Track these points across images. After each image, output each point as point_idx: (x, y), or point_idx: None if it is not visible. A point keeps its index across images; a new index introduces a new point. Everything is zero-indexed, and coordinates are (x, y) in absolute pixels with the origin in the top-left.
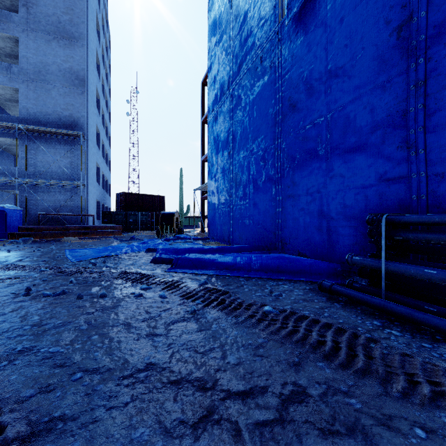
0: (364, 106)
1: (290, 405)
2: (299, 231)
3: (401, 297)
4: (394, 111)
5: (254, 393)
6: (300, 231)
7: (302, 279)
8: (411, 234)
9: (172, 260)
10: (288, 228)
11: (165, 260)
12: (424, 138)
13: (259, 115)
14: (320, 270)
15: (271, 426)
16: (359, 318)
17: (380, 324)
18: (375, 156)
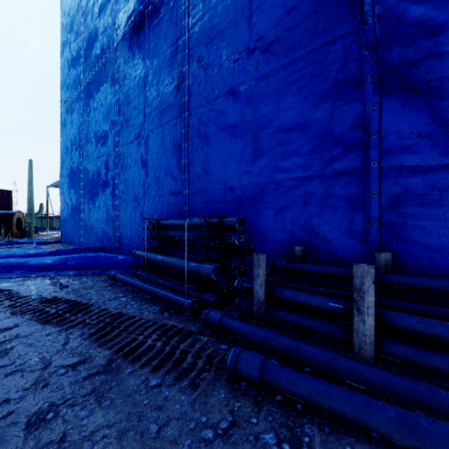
0: (164, 136)
1: None
2: (130, 232)
3: (153, 276)
4: (176, 144)
5: None
6: (130, 232)
7: (107, 273)
8: (168, 233)
9: None
10: (123, 229)
11: None
12: (188, 167)
13: (103, 120)
14: (127, 263)
15: None
16: (112, 294)
17: (122, 295)
18: (169, 175)
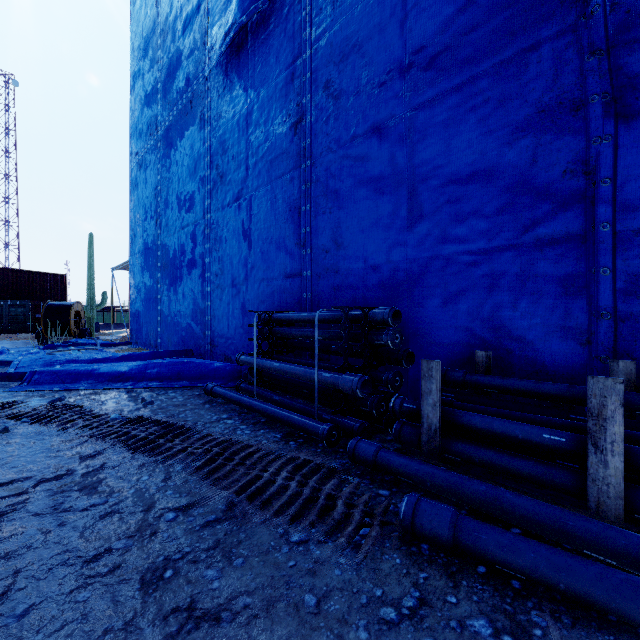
0: (275, 195)
1: (45, 483)
2: (226, 330)
3: (266, 391)
4: (293, 207)
5: (13, 482)
6: (226, 330)
7: (200, 385)
8: (284, 331)
9: (25, 374)
10: (216, 326)
11: (13, 376)
12: (310, 238)
13: (189, 177)
14: (226, 373)
15: (6, 498)
16: (213, 415)
17: (226, 417)
18: (282, 250)
